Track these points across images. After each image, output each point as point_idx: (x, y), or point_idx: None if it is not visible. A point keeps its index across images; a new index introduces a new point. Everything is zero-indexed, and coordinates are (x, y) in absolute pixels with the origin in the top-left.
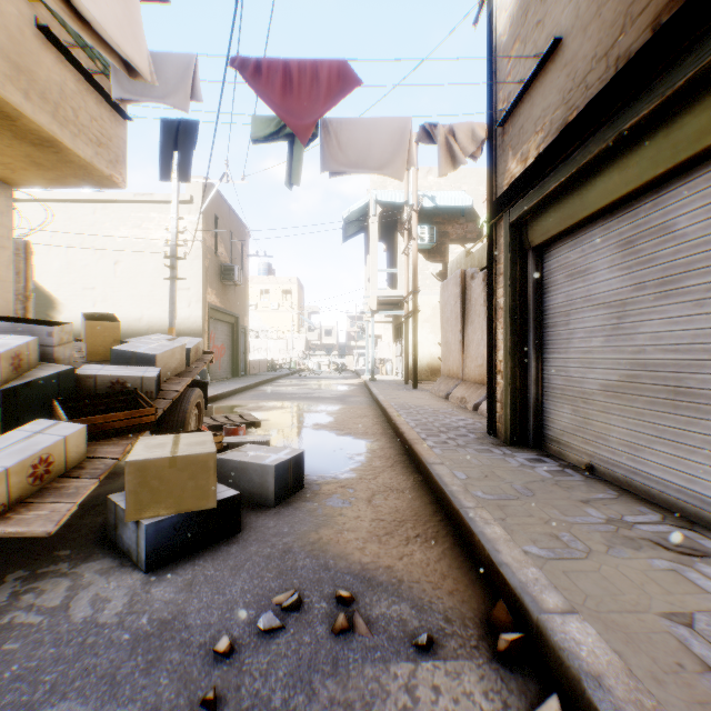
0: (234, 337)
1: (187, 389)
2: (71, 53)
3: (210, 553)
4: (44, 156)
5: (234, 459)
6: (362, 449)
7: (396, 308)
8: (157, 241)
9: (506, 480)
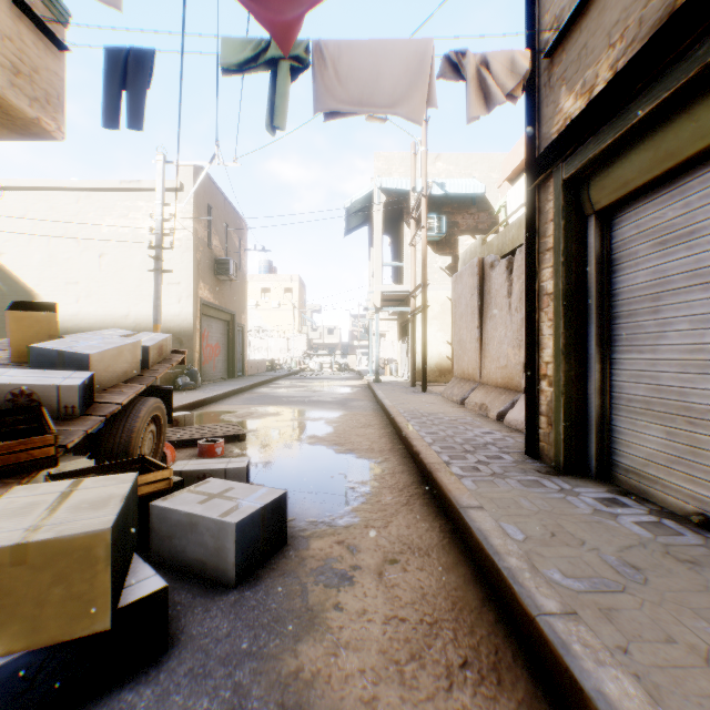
0: (231, 335)
1: (138, 399)
2: None
3: None
4: None
5: (180, 509)
6: (367, 474)
7: (401, 305)
8: (145, 232)
9: (585, 543)
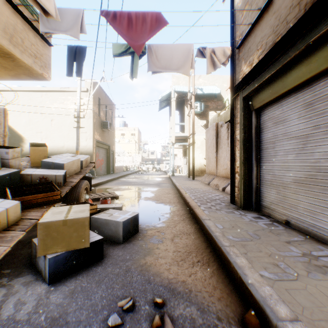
0: (108, 155)
1: (80, 181)
2: (19, 9)
3: (86, 272)
4: (7, 62)
5: (102, 218)
6: (168, 210)
7: (184, 141)
8: (71, 110)
9: (243, 229)
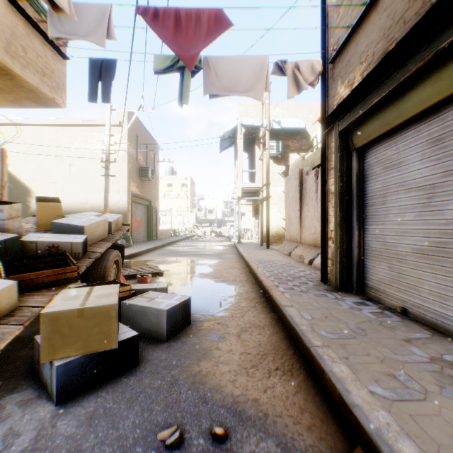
0: (149, 214)
1: (108, 250)
2: (19, 5)
3: (112, 385)
4: (3, 82)
5: (138, 304)
6: (233, 292)
7: (254, 195)
8: (97, 151)
9: (341, 320)
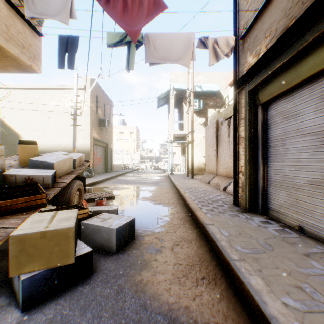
0: (106, 153)
1: (72, 181)
2: None
3: (70, 293)
4: None
5: (93, 224)
6: (167, 212)
7: (182, 139)
8: (68, 107)
9: (252, 237)
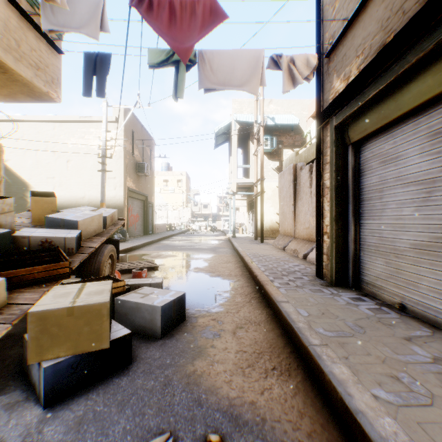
0: (145, 209)
1: (102, 245)
2: None
3: (103, 386)
4: None
5: (131, 300)
6: (228, 287)
7: (248, 190)
8: (94, 147)
9: (339, 317)
